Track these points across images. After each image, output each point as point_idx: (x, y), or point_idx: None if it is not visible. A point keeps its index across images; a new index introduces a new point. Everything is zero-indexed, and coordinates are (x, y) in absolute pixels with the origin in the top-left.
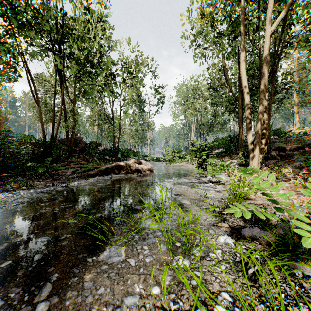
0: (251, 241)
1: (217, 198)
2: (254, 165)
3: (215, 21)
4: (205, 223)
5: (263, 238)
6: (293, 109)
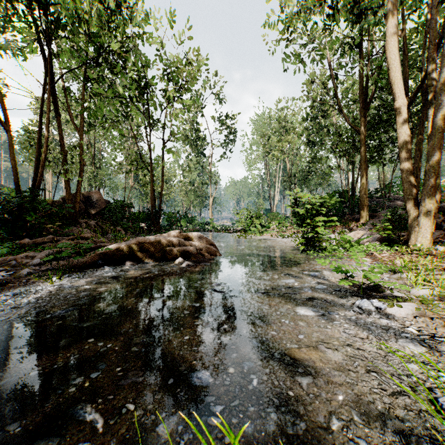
0: None
1: None
2: (423, 242)
3: None
4: None
5: None
6: None
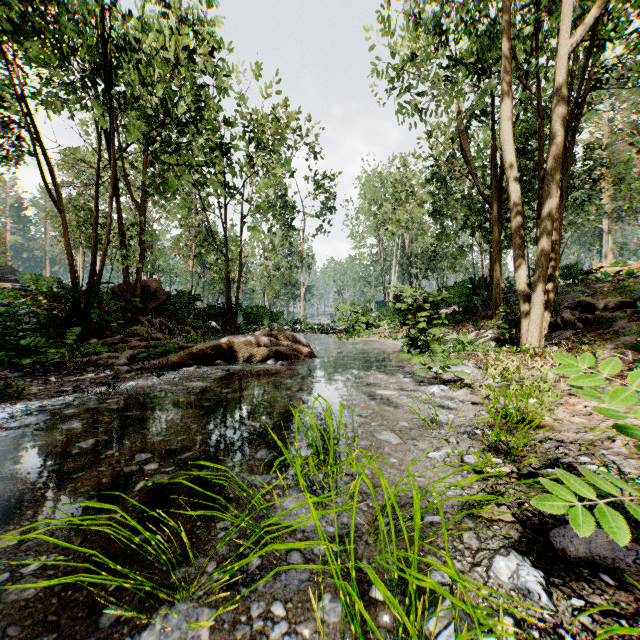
0: (590, 576)
1: (463, 425)
2: (532, 342)
3: (445, 32)
4: (447, 505)
5: (625, 566)
6: (600, 225)
